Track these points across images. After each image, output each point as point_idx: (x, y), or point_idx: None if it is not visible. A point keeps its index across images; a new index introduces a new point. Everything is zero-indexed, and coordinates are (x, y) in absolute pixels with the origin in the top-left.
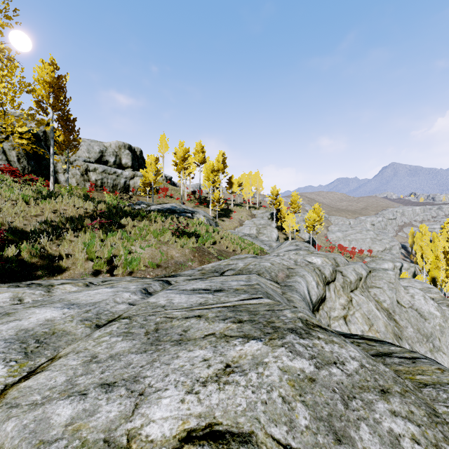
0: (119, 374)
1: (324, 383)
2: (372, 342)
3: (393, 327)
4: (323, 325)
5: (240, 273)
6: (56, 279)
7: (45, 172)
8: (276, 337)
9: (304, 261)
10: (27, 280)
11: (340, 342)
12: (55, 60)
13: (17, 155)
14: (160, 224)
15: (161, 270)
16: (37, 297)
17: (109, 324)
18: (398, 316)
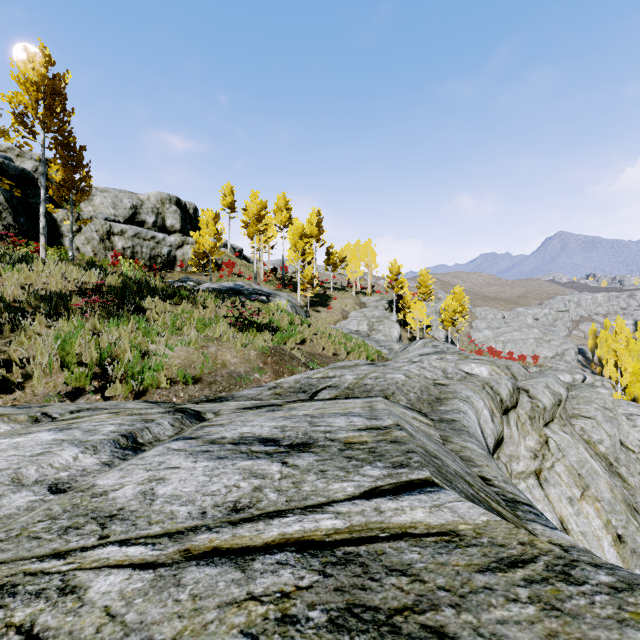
0: None
1: None
2: None
3: (621, 489)
4: None
5: (348, 395)
6: None
7: None
8: None
9: (459, 371)
10: None
11: None
12: (46, 49)
13: None
14: (211, 309)
15: (200, 388)
16: None
17: None
18: (624, 469)
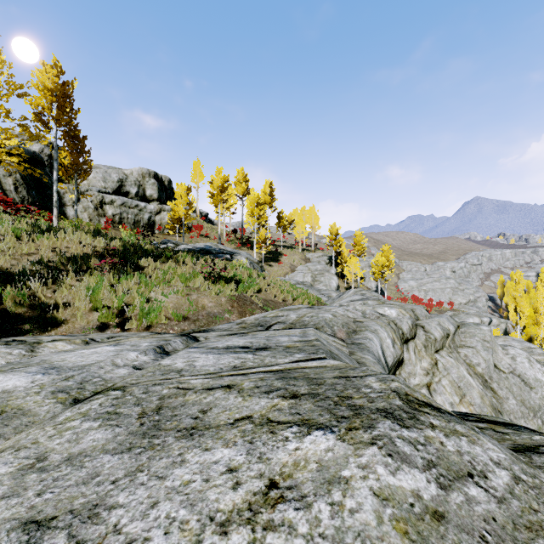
0: (68, 499)
1: (462, 522)
2: (501, 426)
3: (490, 398)
4: (434, 402)
5: (292, 328)
6: (49, 335)
7: (50, 205)
8: (358, 426)
9: (375, 313)
10: (9, 337)
11: (468, 432)
12: (59, 62)
13: (15, 183)
14: (190, 266)
15: (188, 324)
16: (14, 359)
17: (90, 398)
18: (496, 384)
